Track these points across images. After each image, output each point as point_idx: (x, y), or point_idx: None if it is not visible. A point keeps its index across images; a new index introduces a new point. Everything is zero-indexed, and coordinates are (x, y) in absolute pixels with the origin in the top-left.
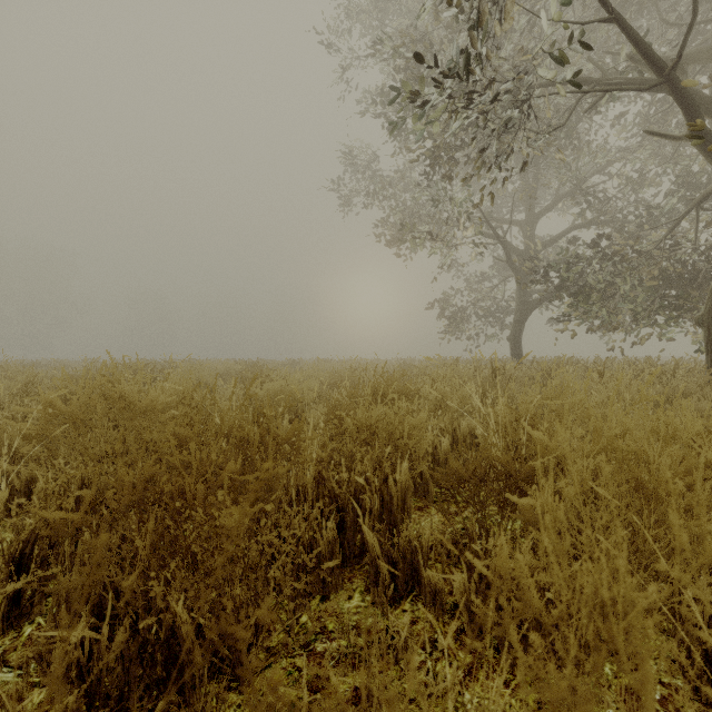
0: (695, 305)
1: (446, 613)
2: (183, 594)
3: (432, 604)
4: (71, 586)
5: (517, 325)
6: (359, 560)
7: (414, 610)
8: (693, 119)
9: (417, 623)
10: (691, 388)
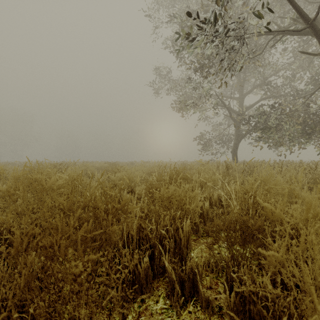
0: None
1: (215, 314)
2: None
3: (206, 309)
4: None
5: (235, 145)
6: (162, 274)
7: (195, 311)
8: None
9: None
10: None
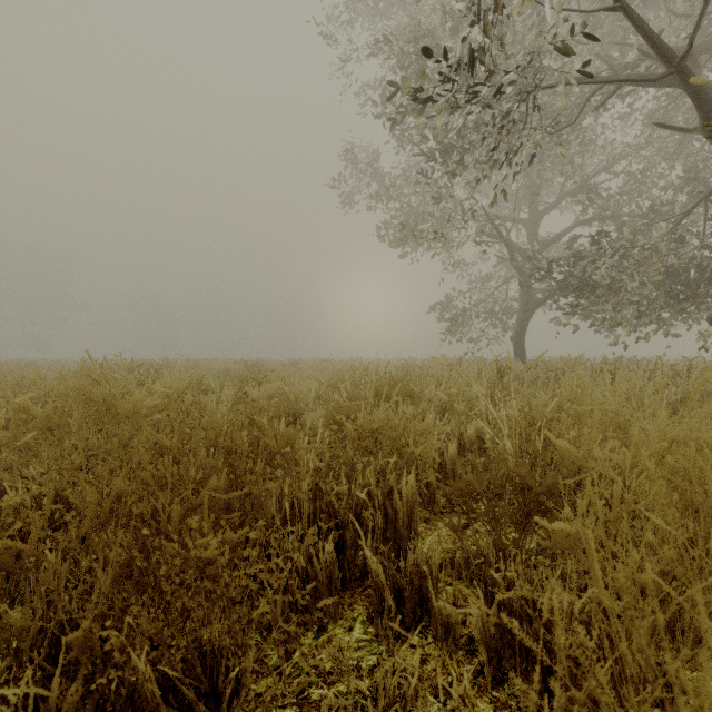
0: (704, 304)
1: (460, 649)
2: (145, 647)
3: (444, 639)
4: (24, 625)
5: (521, 324)
6: (361, 582)
7: (423, 645)
8: (708, 109)
9: (427, 662)
10: (707, 390)
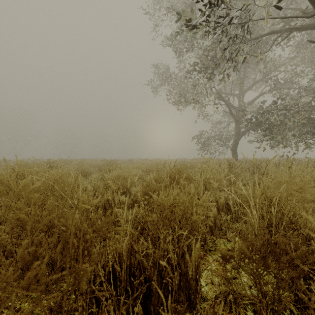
0: None
1: None
2: None
3: None
4: None
5: (235, 143)
6: None
7: None
8: None
9: None
10: None
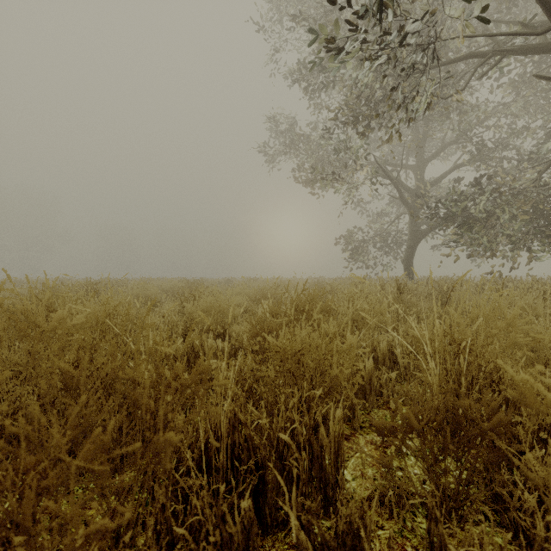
0: None
1: None
2: None
3: None
4: None
5: (410, 250)
6: (283, 525)
7: None
8: None
9: None
10: None
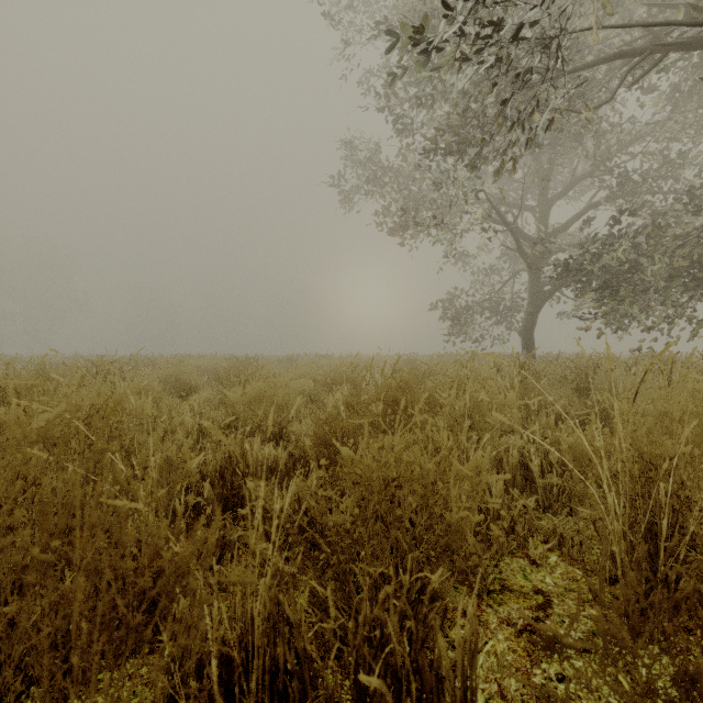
0: None
1: None
2: None
3: None
4: None
5: (530, 318)
6: None
7: None
8: None
9: None
10: None
